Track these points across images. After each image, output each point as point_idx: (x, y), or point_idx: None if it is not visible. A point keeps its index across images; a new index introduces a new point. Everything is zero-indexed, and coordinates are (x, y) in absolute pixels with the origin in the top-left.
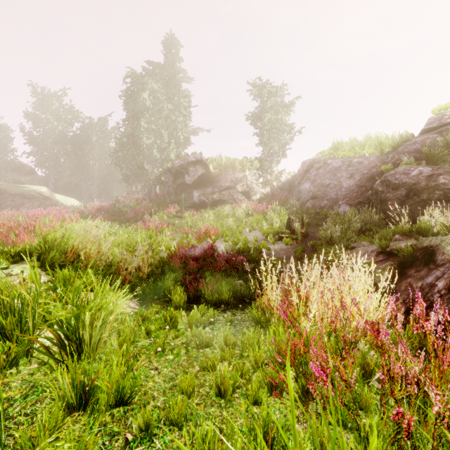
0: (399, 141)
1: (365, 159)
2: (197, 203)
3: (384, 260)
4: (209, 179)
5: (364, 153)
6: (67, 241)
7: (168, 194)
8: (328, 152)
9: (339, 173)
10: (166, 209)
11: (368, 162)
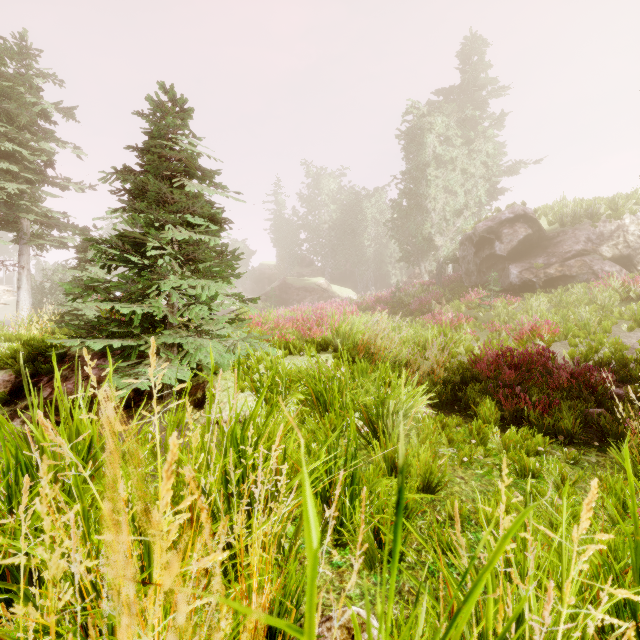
0: None
1: None
2: (517, 284)
3: None
4: (539, 243)
5: None
6: (355, 335)
7: (466, 274)
8: None
9: None
10: (465, 296)
11: None
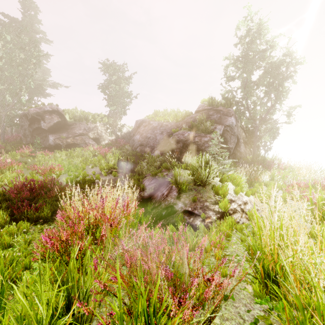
0: (184, 115)
1: (169, 124)
2: (53, 145)
3: (153, 183)
4: (64, 126)
5: (169, 120)
6: None
7: (24, 136)
8: (151, 116)
9: (156, 130)
10: (20, 149)
11: (170, 125)
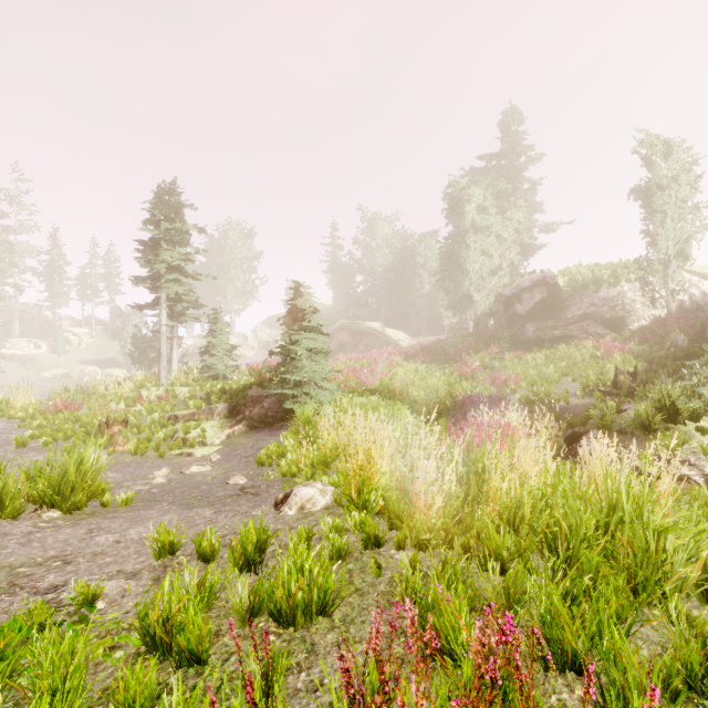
0: None
1: None
2: (532, 339)
3: None
4: (552, 305)
5: None
6: (392, 385)
7: (499, 326)
8: None
9: None
10: (488, 349)
11: None
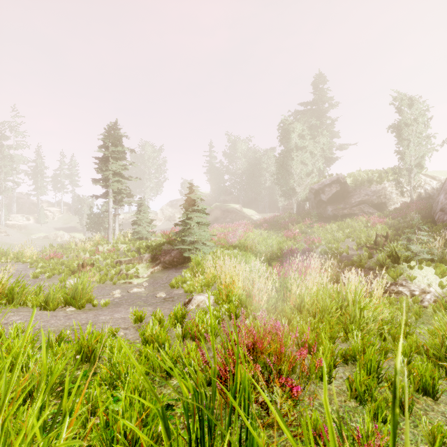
0: None
1: None
2: (330, 215)
3: None
4: (343, 195)
5: None
6: (246, 243)
7: (311, 207)
8: None
9: None
10: (304, 221)
11: None
